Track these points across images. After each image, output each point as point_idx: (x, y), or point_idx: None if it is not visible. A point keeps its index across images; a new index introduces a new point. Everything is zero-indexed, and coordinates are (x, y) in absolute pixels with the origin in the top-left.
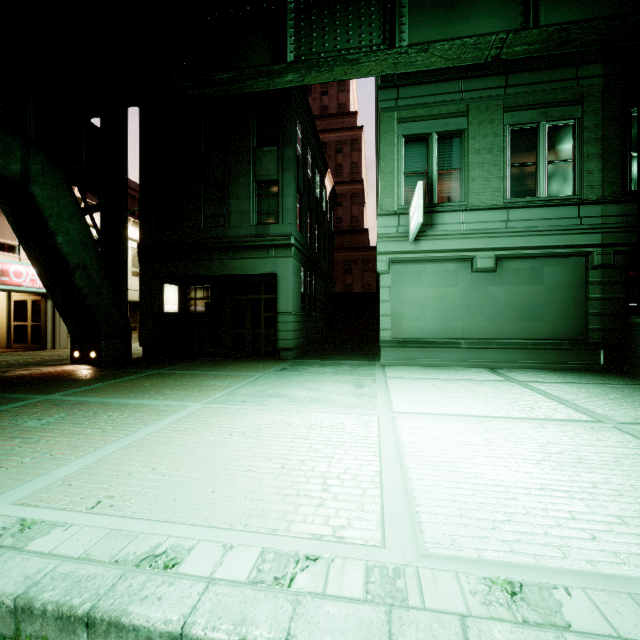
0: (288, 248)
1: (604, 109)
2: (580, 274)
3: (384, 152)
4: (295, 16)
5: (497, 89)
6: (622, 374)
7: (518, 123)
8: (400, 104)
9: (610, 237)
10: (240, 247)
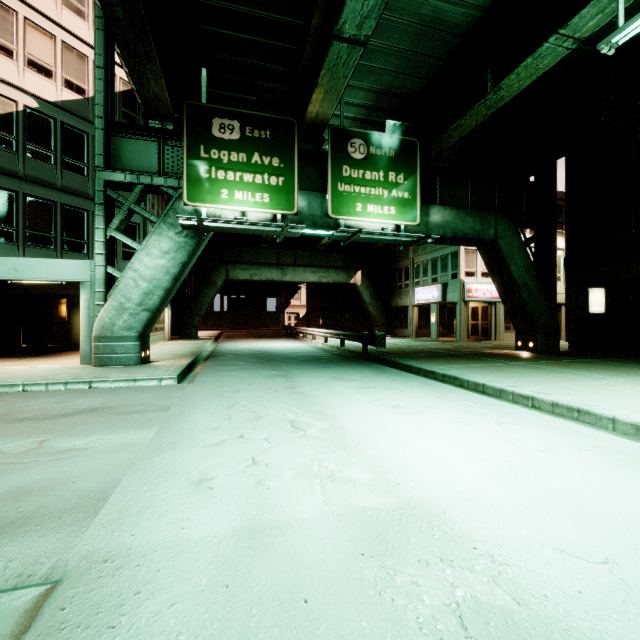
0: None
1: None
2: None
3: None
4: None
5: None
6: None
7: None
8: None
9: None
10: None
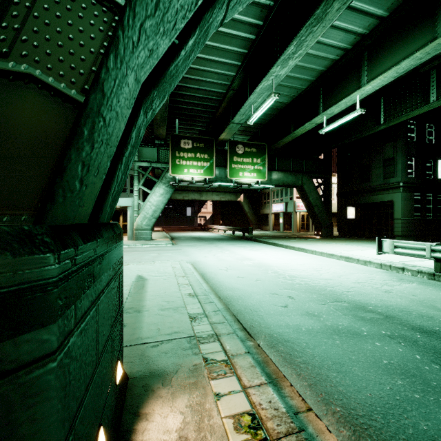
0: (398, 188)
1: None
2: None
3: None
4: (384, 103)
5: None
6: None
7: None
8: None
9: None
10: (375, 190)
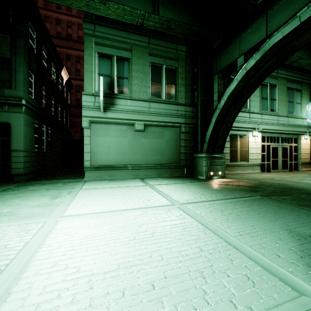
0: (20, 106)
1: (186, 66)
2: (178, 135)
3: (86, 58)
4: None
5: (145, 43)
6: (191, 178)
7: (154, 62)
8: (96, 34)
9: (188, 120)
10: None
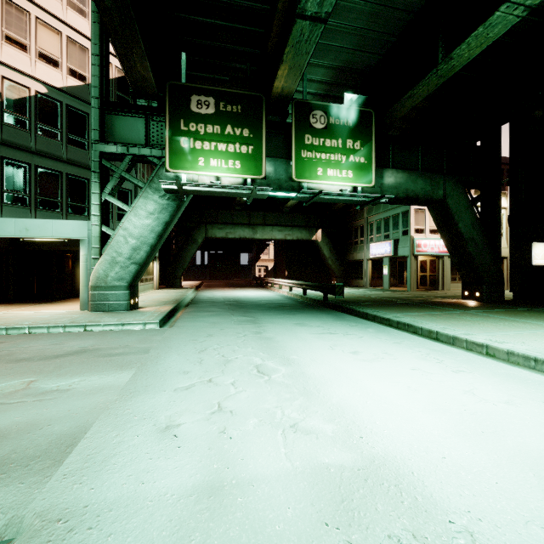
0: None
1: None
2: None
3: None
4: None
5: None
6: None
7: None
8: None
9: None
10: None
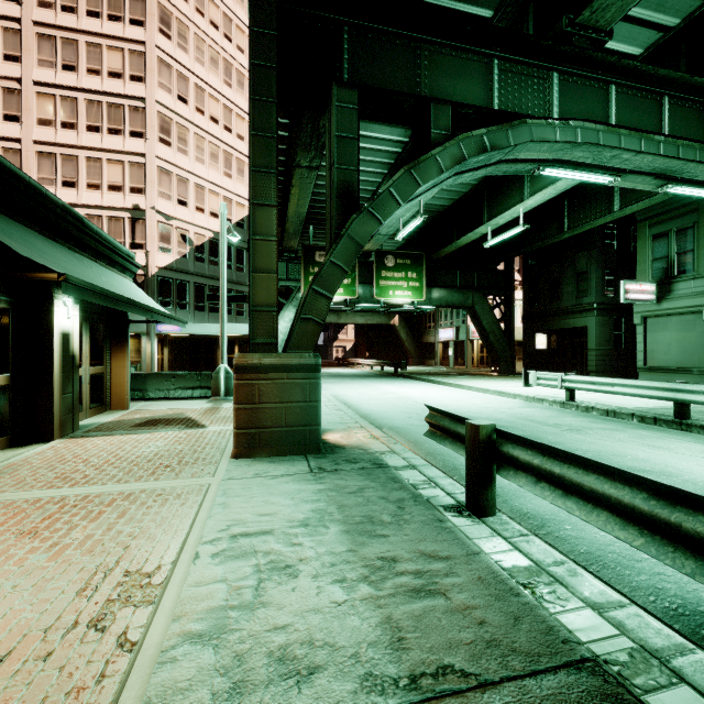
0: (592, 311)
1: None
2: None
3: (639, 248)
4: (567, 206)
5: None
6: None
7: None
8: (649, 215)
9: None
10: (567, 312)
